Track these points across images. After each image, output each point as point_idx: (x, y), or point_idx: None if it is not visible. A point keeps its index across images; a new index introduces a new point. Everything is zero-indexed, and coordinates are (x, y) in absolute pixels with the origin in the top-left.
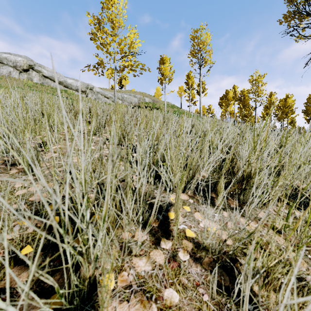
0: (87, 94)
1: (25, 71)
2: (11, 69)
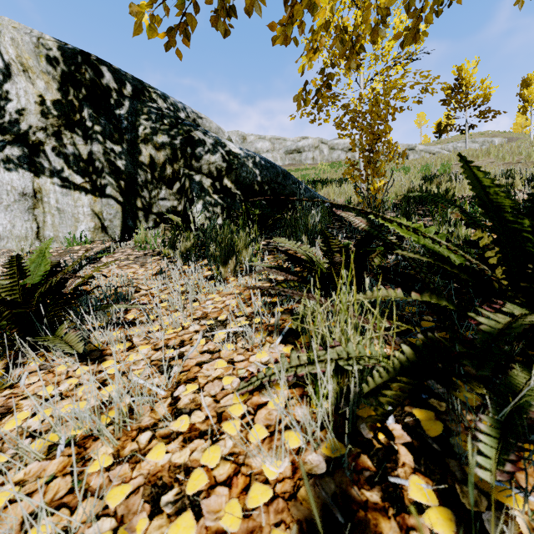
0: (407, 156)
1: (349, 151)
2: (340, 152)
